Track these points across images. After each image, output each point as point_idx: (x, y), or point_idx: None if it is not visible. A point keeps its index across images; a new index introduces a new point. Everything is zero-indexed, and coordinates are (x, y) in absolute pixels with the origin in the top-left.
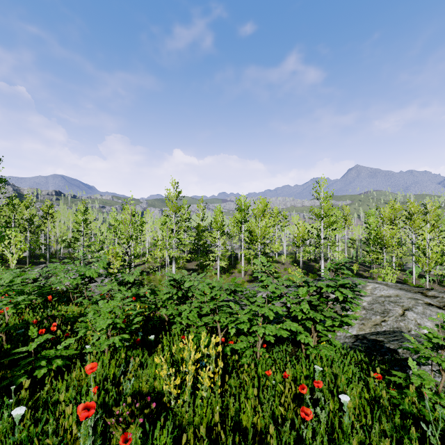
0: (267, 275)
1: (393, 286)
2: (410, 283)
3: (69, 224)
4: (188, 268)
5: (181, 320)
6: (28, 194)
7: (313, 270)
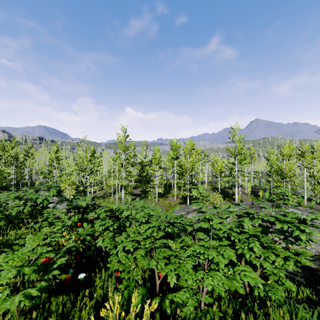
0: (194, 199)
1: (304, 210)
2: (303, 205)
3: (47, 160)
4: (134, 193)
5: (109, 265)
6: (14, 137)
7: (228, 194)
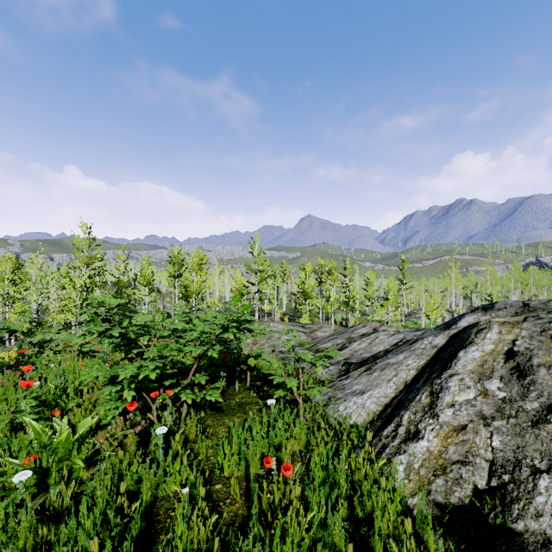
0: None
1: (288, 324)
2: None
3: None
4: None
5: None
6: None
7: None
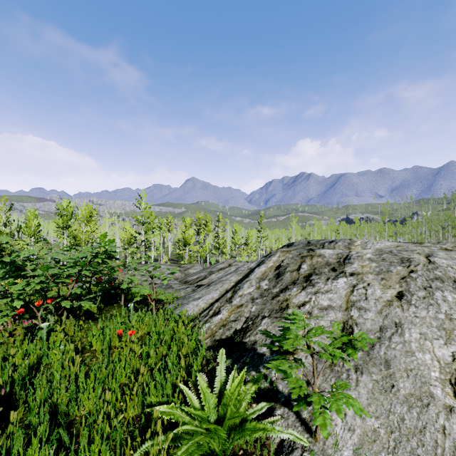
0: None
1: (167, 265)
2: None
3: None
4: None
5: None
6: None
7: None
